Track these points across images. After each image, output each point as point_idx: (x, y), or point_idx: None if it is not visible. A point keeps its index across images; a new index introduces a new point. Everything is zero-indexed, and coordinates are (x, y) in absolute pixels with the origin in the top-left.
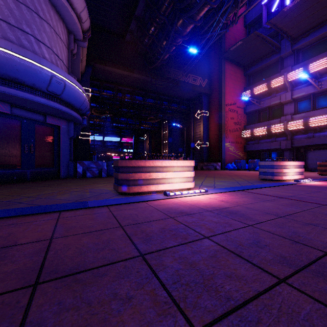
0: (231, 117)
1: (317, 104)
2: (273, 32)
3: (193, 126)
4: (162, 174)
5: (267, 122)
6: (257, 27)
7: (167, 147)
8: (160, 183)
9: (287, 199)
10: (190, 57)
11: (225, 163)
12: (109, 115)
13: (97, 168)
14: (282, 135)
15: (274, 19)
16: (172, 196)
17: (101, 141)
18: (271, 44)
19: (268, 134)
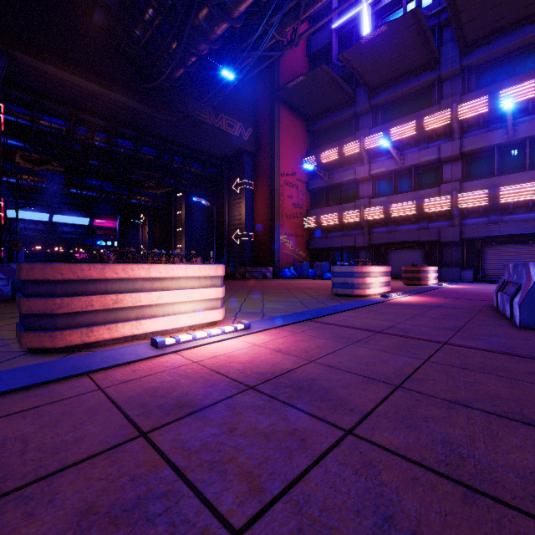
0: (288, 195)
1: (399, 187)
2: (346, 74)
3: (229, 205)
4: (149, 297)
5: (339, 207)
6: (325, 62)
7: (183, 240)
8: (145, 317)
9: (388, 335)
10: (224, 86)
11: (280, 268)
12: (55, 169)
13: (8, 280)
14: (358, 227)
15: (349, 53)
16: (170, 349)
17: (45, 222)
18: (343, 90)
19: (340, 224)
